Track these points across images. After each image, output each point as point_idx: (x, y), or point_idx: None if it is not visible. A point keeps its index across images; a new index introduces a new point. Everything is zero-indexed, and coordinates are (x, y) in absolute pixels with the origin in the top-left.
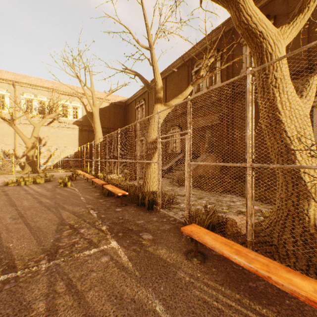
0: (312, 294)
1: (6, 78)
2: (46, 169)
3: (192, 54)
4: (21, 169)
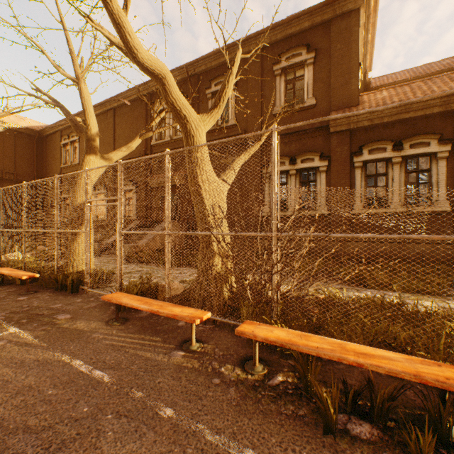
0: (178, 312)
1: None
2: None
3: (152, 88)
4: None
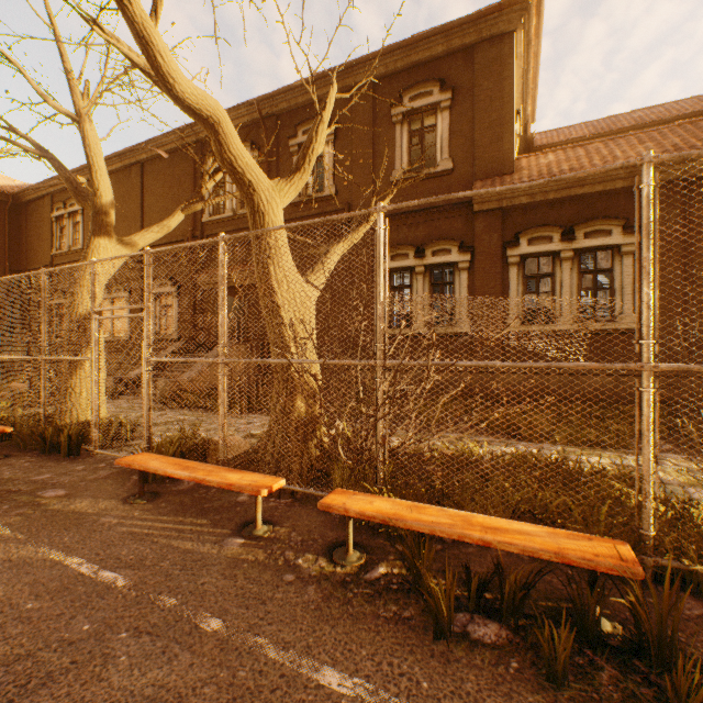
0: (235, 480)
1: None
2: None
3: (205, 133)
4: None
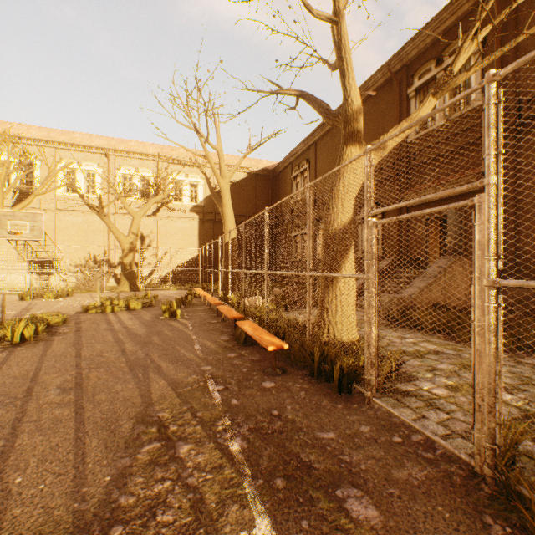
0: None
1: (96, 146)
2: (150, 285)
3: (410, 54)
4: (116, 283)
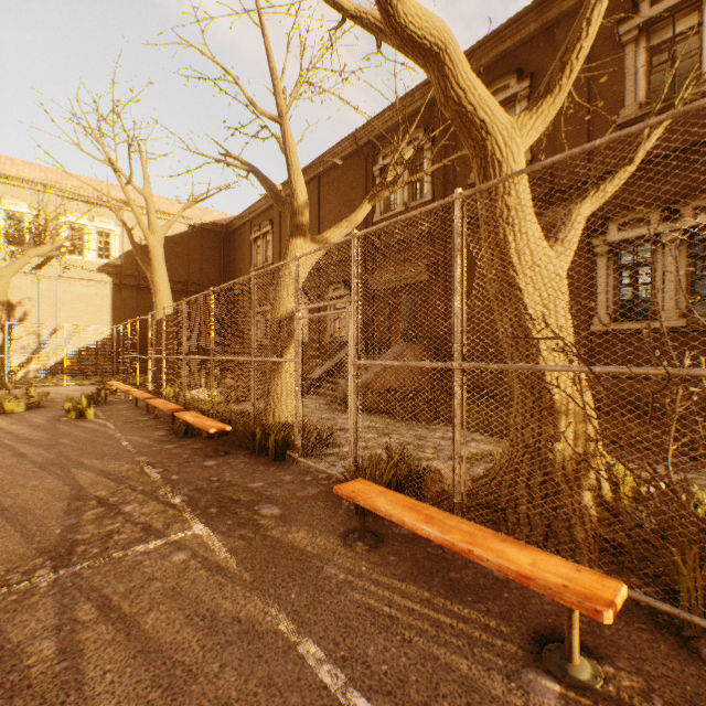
0: (527, 567)
1: None
2: (28, 380)
3: (376, 131)
4: None
